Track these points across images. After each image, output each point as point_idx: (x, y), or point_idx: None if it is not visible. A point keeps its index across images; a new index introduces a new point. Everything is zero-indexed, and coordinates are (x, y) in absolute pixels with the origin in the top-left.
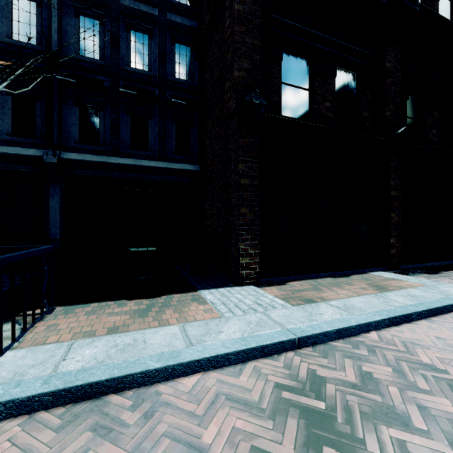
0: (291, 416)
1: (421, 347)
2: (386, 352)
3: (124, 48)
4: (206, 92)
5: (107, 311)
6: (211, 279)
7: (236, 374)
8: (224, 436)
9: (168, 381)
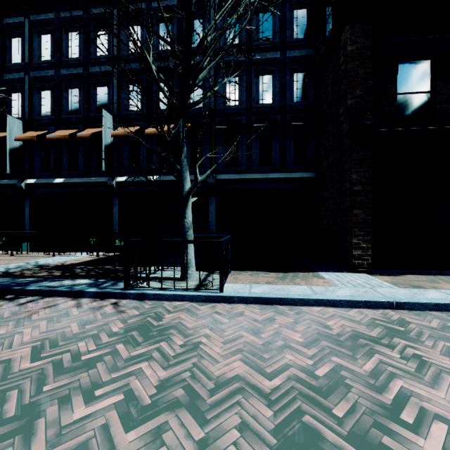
0: (378, 328)
1: None
2: None
3: (255, 91)
4: (321, 110)
5: (260, 276)
6: (327, 267)
7: (346, 311)
8: (337, 325)
9: (305, 306)
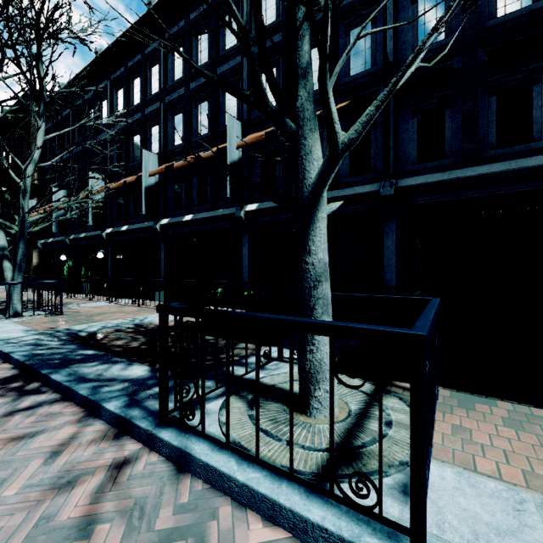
0: None
1: None
2: None
3: None
4: None
5: None
6: None
7: None
8: None
9: None
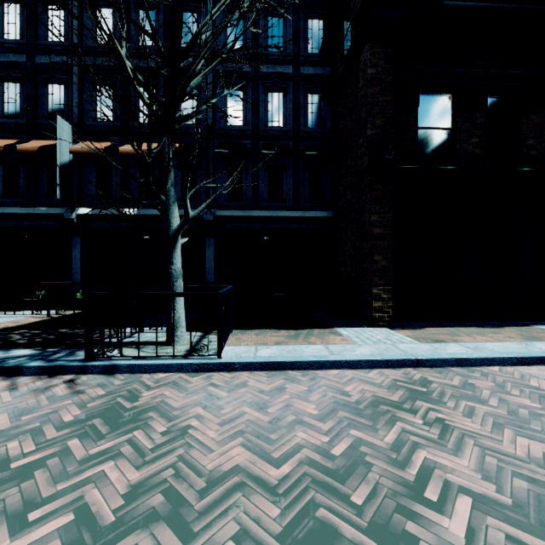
0: (400, 390)
1: (538, 379)
2: (498, 377)
3: (263, 110)
4: (339, 139)
5: (268, 335)
6: (345, 321)
7: (366, 373)
8: (357, 390)
9: (320, 370)
